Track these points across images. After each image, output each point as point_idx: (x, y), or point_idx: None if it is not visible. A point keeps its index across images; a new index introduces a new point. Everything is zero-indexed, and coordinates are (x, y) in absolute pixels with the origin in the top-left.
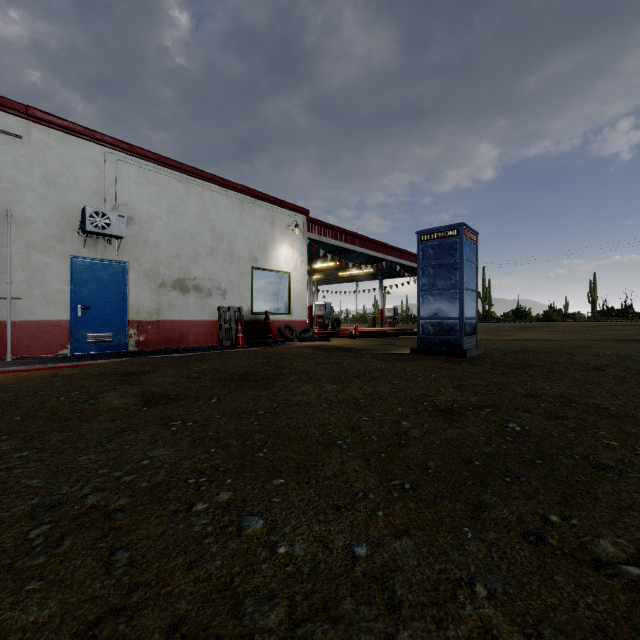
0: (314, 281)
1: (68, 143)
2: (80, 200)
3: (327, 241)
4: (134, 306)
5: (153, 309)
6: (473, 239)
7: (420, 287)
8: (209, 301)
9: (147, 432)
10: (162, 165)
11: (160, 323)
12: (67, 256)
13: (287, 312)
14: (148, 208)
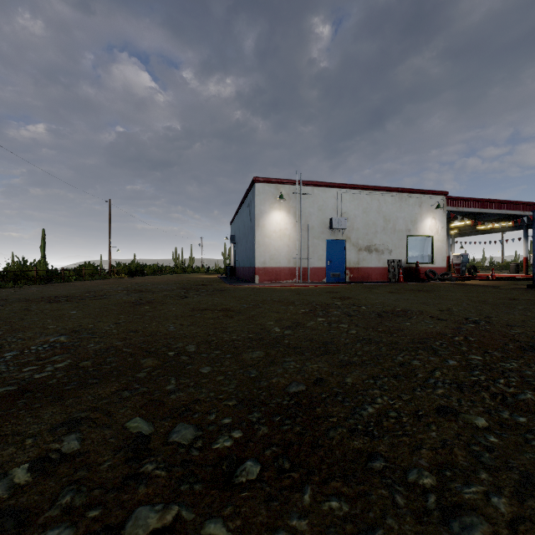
0: (451, 235)
1: (325, 191)
2: (329, 215)
3: (463, 210)
4: (348, 260)
5: (356, 261)
6: None
7: (534, 246)
8: (382, 256)
9: (401, 295)
10: (360, 189)
11: (359, 268)
12: (324, 240)
13: (430, 262)
14: (354, 212)
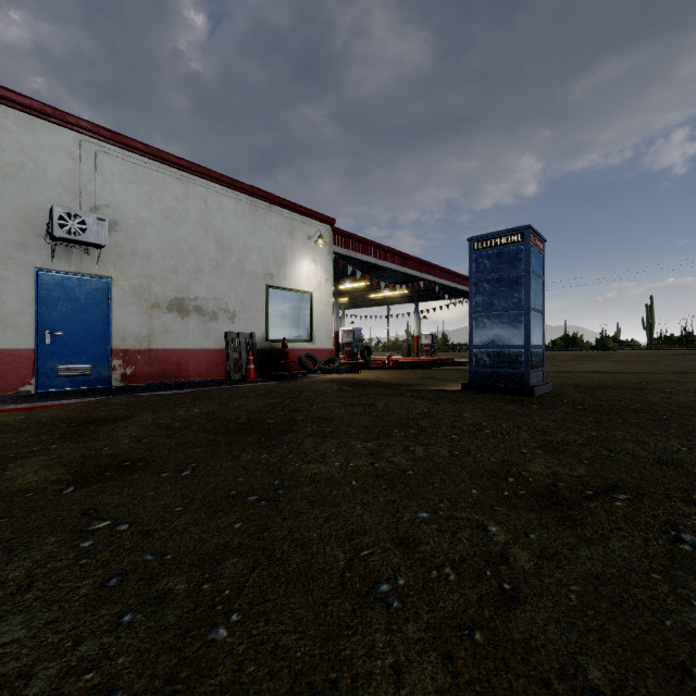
0: (341, 304)
1: (32, 127)
2: (48, 199)
3: (356, 256)
4: (119, 331)
5: (143, 335)
6: (540, 247)
7: (473, 307)
8: (214, 326)
9: (29, 556)
10: (155, 159)
11: (152, 352)
12: (30, 268)
13: (309, 339)
14: (137, 211)
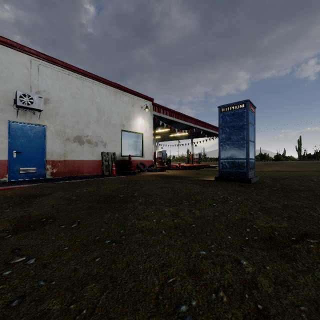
0: (157, 139)
1: (6, 52)
2: (14, 87)
3: (164, 116)
4: (50, 151)
5: (61, 153)
6: (253, 110)
7: (220, 140)
8: (96, 149)
9: None
10: (67, 69)
11: (66, 161)
12: (6, 121)
13: (141, 155)
14: (58, 94)
